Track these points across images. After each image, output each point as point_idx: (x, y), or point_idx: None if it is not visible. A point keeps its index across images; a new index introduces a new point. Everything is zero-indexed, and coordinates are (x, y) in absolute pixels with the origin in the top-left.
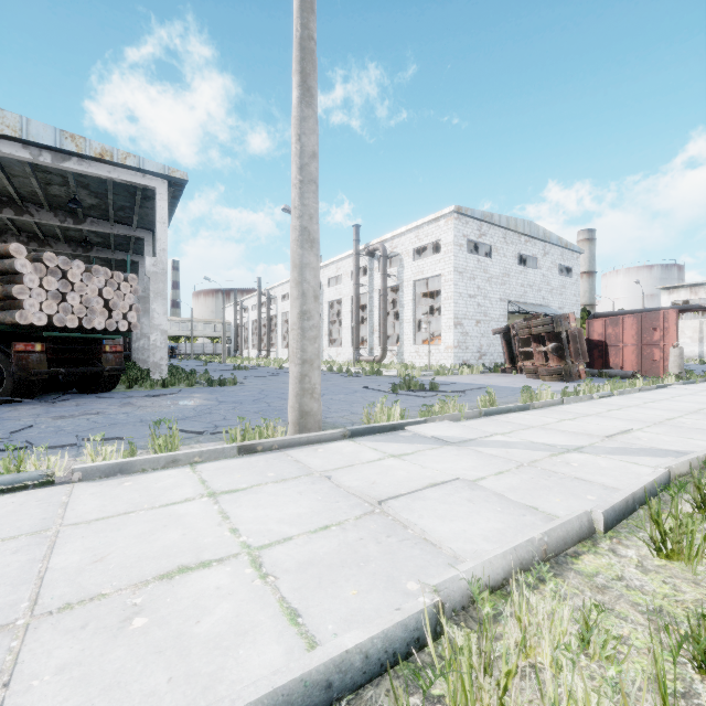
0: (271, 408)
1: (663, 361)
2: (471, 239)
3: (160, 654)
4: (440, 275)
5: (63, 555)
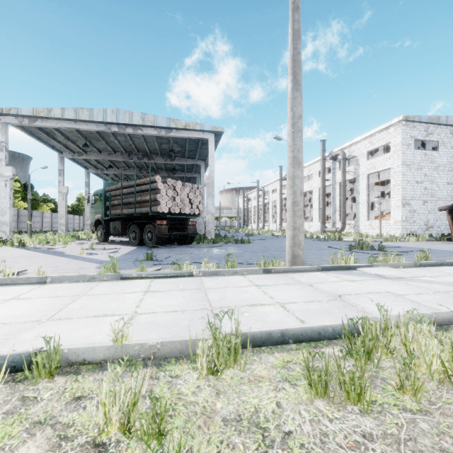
0: (273, 255)
1: None
2: (418, 139)
3: (257, 321)
4: (390, 168)
5: (211, 296)
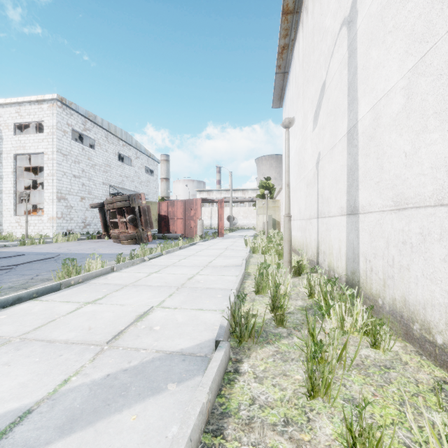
0: None
1: (195, 228)
2: (76, 130)
3: None
4: (44, 153)
5: None
